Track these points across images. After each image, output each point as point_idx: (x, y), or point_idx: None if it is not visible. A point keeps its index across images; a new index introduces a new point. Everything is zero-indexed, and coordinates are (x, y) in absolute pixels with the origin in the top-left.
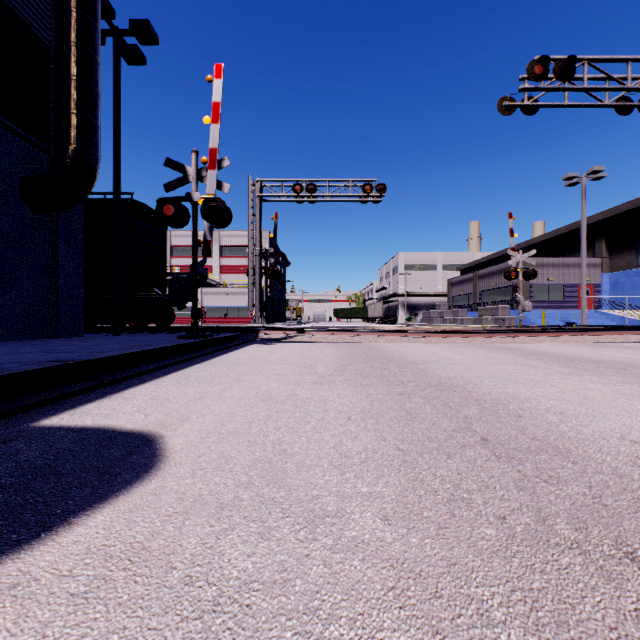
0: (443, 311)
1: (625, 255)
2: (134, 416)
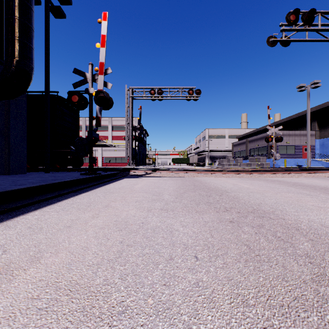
0: (229, 159)
1: (328, 129)
2: None
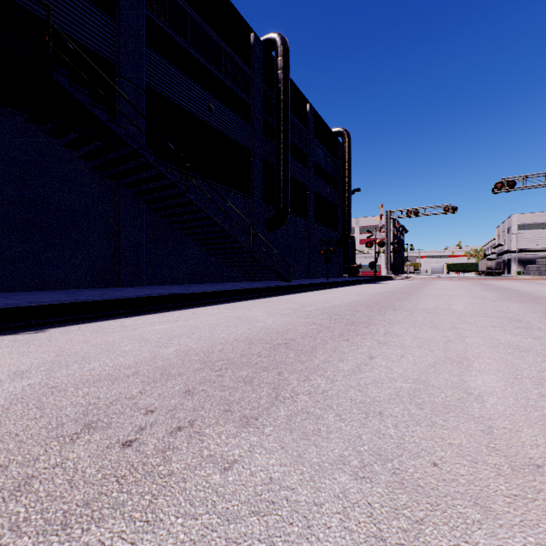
0: (539, 266)
1: None
2: (384, 283)
